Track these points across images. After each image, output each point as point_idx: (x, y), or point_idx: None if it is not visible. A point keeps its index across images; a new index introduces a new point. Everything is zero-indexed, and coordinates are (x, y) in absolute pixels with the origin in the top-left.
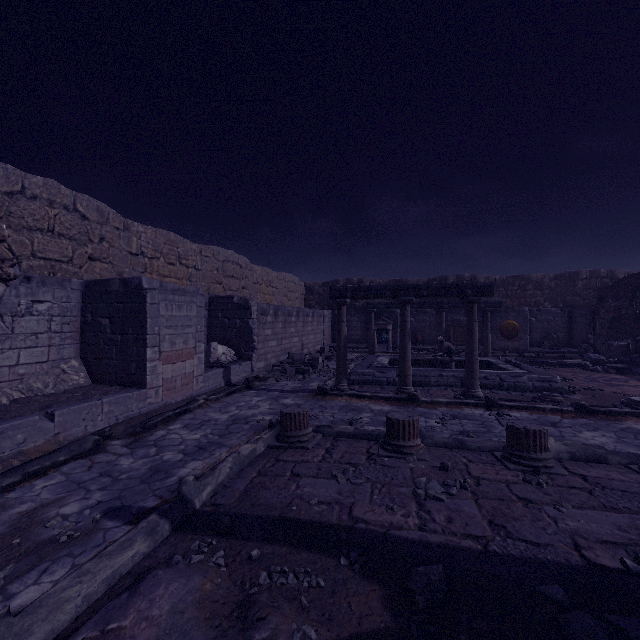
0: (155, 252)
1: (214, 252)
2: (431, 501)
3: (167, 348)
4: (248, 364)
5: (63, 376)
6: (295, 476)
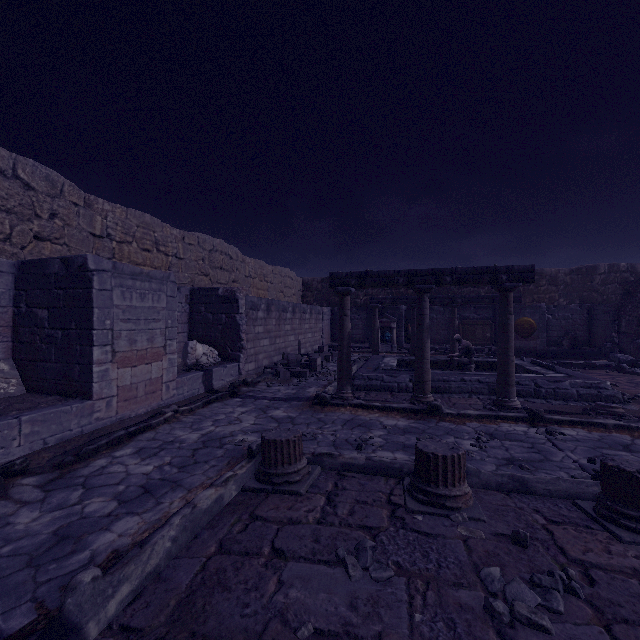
0: (125, 235)
1: (199, 240)
2: (525, 631)
3: (124, 347)
4: (235, 366)
5: None
6: (277, 557)
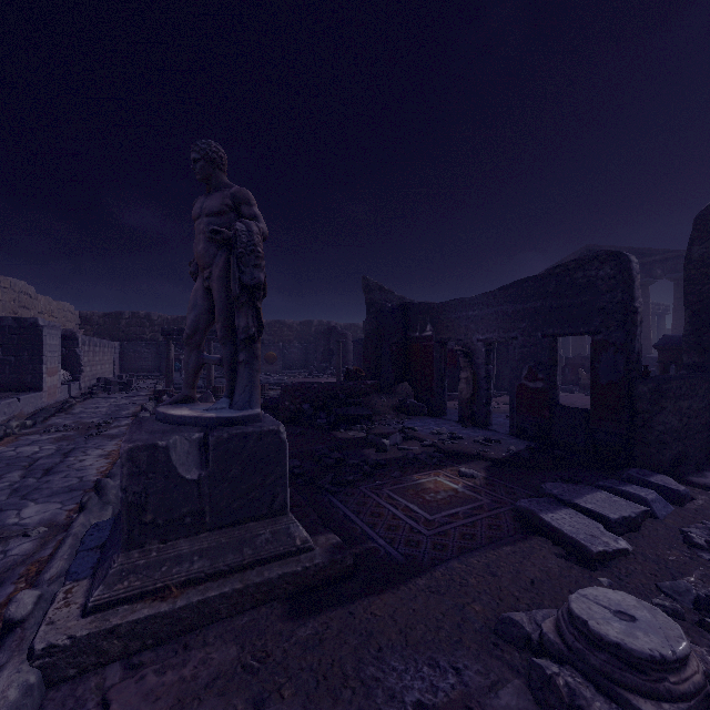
0: None
1: (12, 283)
2: None
3: (49, 366)
4: (78, 384)
5: None
6: None
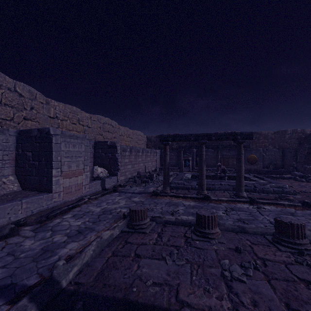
0: (64, 117)
1: (98, 118)
2: (236, 282)
3: (66, 169)
4: (115, 178)
5: (3, 186)
6: (137, 257)
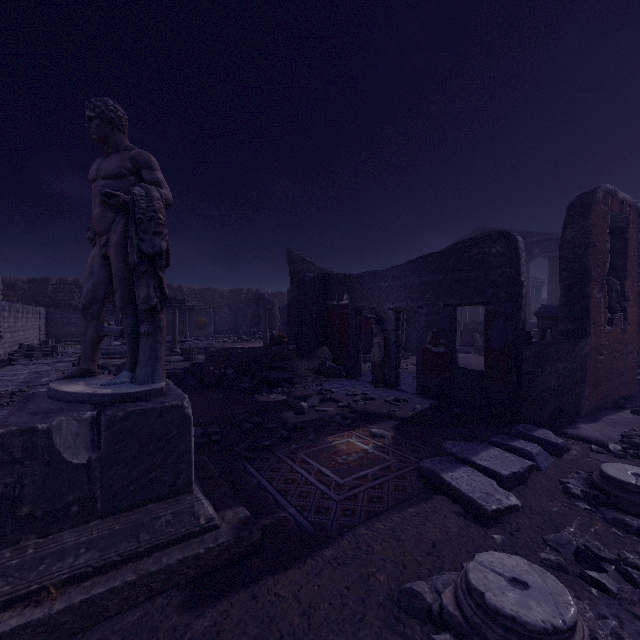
0: None
1: None
2: None
3: None
4: None
5: None
6: None
